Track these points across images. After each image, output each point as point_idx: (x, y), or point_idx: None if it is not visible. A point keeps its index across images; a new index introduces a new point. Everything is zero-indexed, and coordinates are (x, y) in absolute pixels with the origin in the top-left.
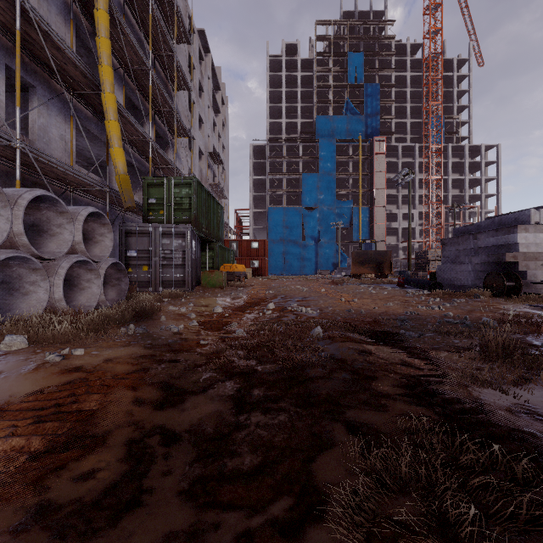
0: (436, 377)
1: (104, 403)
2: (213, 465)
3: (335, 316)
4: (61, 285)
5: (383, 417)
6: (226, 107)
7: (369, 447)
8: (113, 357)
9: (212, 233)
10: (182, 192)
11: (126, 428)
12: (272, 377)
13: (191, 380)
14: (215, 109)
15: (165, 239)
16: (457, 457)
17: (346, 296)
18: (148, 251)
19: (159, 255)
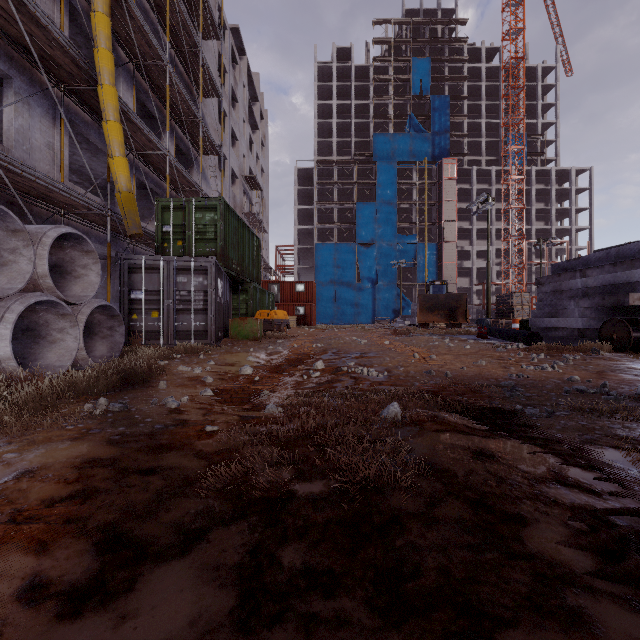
0: (638, 516)
1: None
2: None
3: (411, 381)
4: (8, 337)
5: None
6: (266, 122)
7: None
8: (38, 466)
9: (245, 271)
10: (206, 217)
11: None
12: (322, 515)
13: (165, 520)
14: (252, 125)
15: (180, 276)
16: None
17: (419, 351)
18: (158, 292)
19: (173, 297)
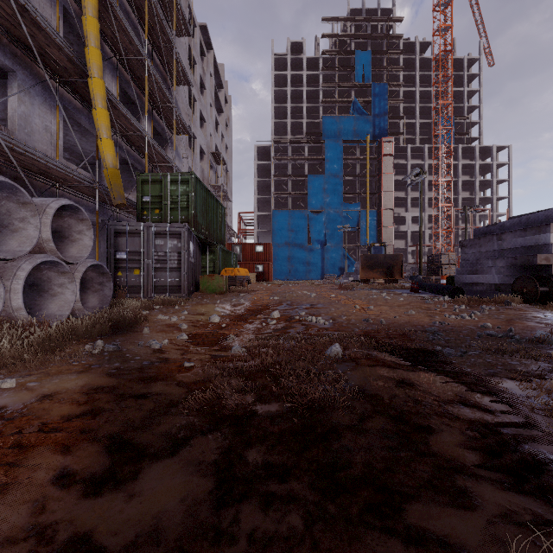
0: (520, 428)
1: None
2: None
3: (351, 328)
4: (20, 291)
5: (472, 525)
6: (230, 106)
7: None
8: (55, 391)
9: (213, 235)
10: (179, 189)
11: (19, 544)
12: (277, 427)
13: (157, 431)
14: (217, 108)
15: (158, 240)
16: None
17: (360, 303)
18: (139, 253)
19: (151, 258)
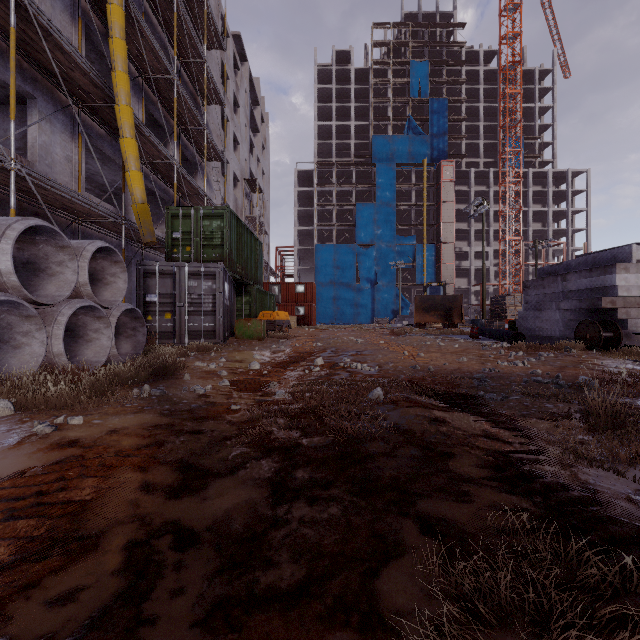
0: (530, 454)
1: (101, 491)
2: (240, 581)
3: (397, 374)
4: (61, 336)
5: (466, 511)
6: (267, 125)
7: (451, 555)
8: (119, 427)
9: (249, 274)
10: (213, 224)
11: (128, 524)
12: (321, 454)
13: (217, 458)
14: (252, 128)
15: (191, 281)
16: (574, 572)
17: (410, 349)
18: (171, 295)
19: (184, 300)
